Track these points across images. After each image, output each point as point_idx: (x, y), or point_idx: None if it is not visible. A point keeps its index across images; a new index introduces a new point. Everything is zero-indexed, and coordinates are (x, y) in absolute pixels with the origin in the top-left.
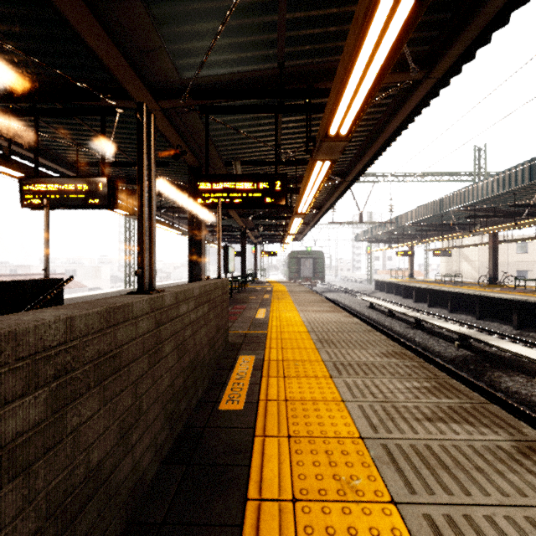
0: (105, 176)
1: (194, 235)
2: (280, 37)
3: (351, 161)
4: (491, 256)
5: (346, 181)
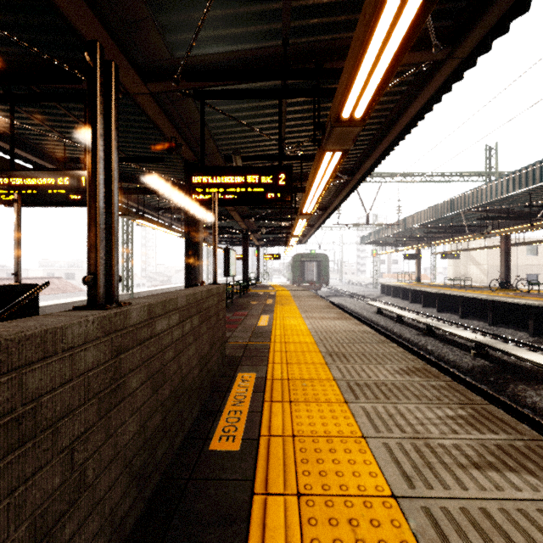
0: None
1: (191, 236)
2: (285, 6)
3: (360, 157)
4: (502, 259)
5: (354, 179)
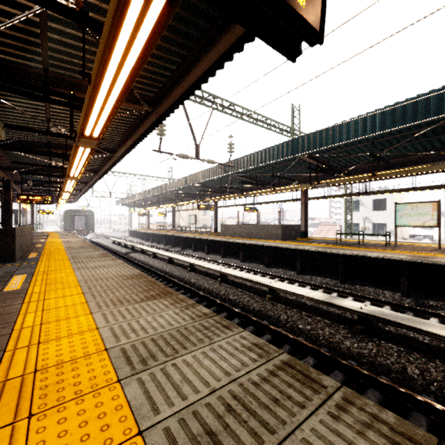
0: None
1: (6, 208)
2: None
3: (88, 180)
4: (172, 217)
5: (88, 185)
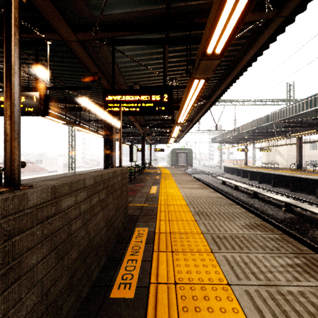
0: (38, 90)
1: (108, 136)
2: None
3: (213, 88)
4: (297, 151)
5: (209, 102)
